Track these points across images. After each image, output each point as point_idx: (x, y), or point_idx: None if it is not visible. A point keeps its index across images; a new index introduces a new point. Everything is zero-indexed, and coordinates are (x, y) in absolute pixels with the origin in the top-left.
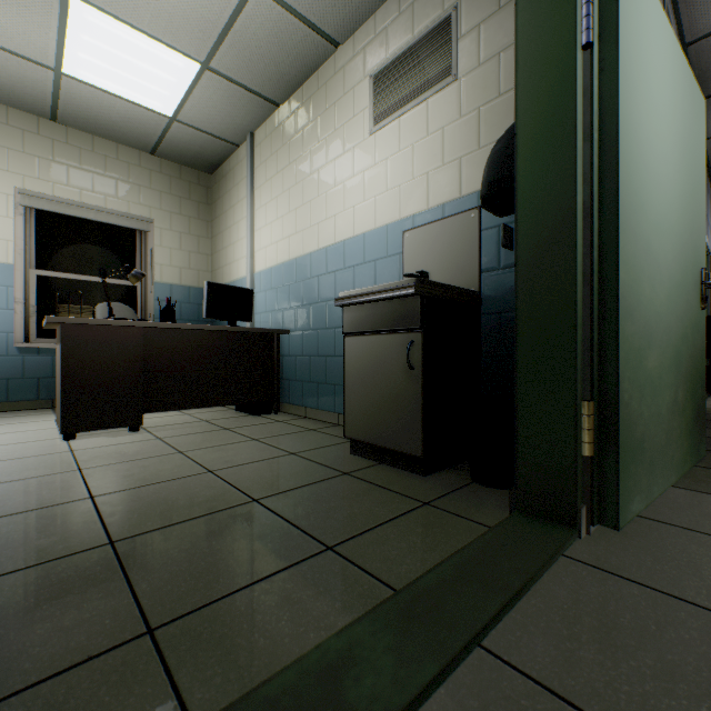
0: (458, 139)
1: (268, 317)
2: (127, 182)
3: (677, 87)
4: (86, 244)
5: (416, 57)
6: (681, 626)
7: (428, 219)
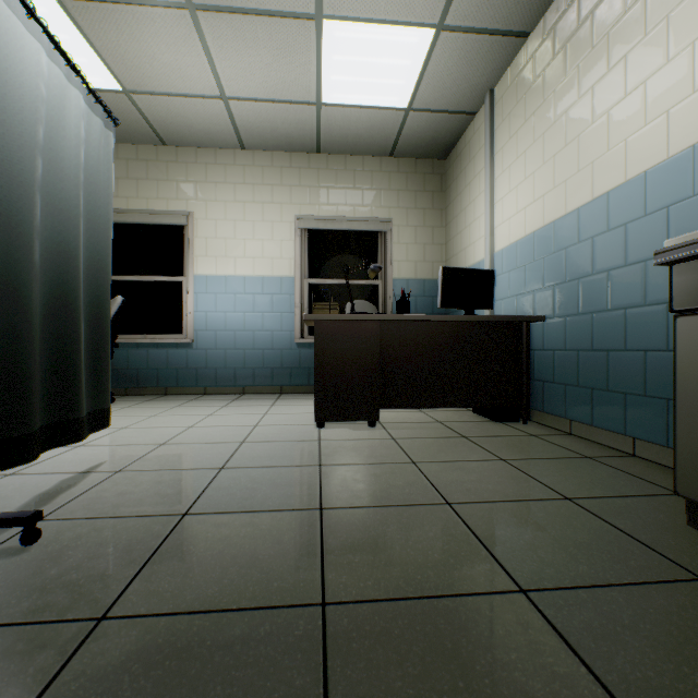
0: None
1: (511, 302)
2: (370, 189)
3: None
4: (340, 253)
5: None
6: None
7: None
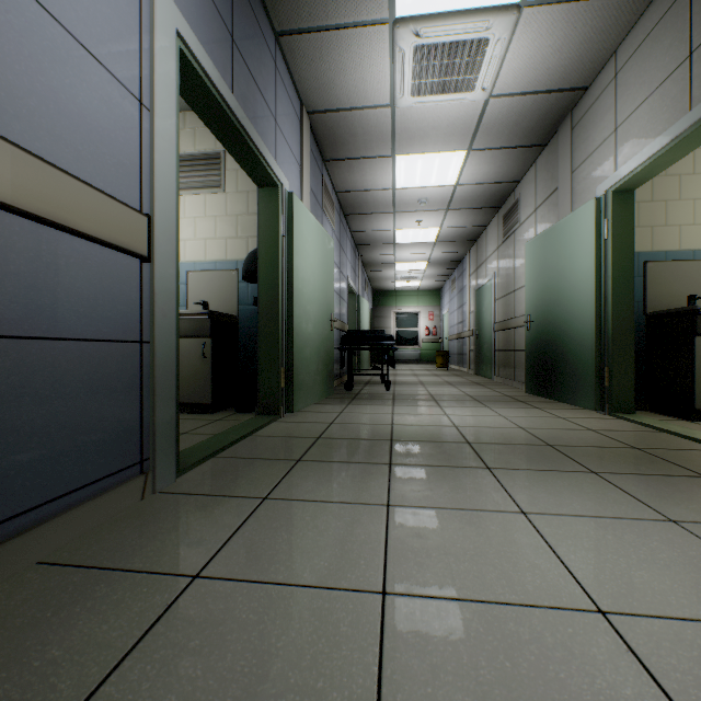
0: (226, 227)
1: None
2: None
3: (319, 241)
4: None
5: (198, 164)
6: (303, 425)
7: (206, 267)
